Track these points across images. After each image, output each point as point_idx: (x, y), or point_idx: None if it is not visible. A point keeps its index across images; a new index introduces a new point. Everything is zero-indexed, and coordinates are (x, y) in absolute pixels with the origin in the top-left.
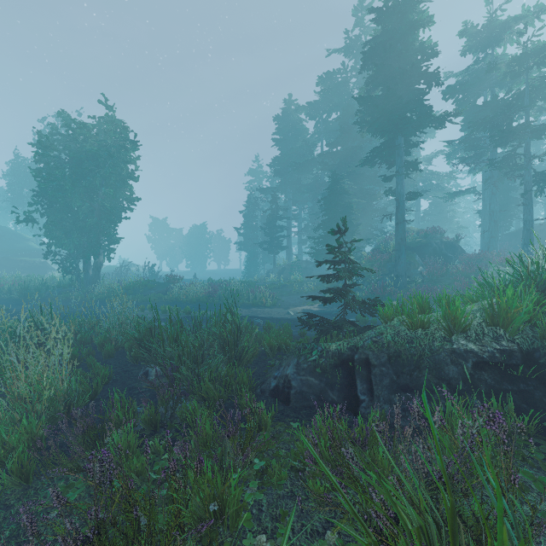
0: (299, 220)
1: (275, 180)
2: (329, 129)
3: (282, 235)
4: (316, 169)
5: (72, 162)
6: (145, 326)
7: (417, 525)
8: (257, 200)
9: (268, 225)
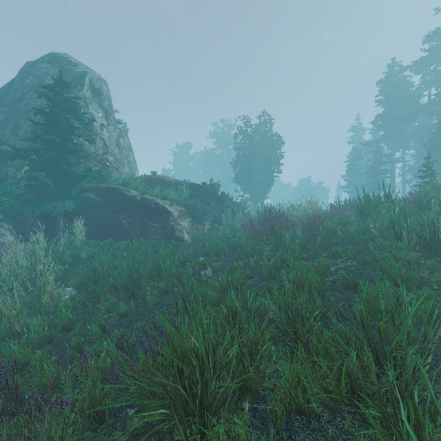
0: (403, 163)
1: (377, 132)
2: (438, 77)
3: (386, 177)
4: (422, 116)
5: (251, 149)
6: (333, 205)
7: (427, 192)
8: (359, 152)
9: (372, 170)
